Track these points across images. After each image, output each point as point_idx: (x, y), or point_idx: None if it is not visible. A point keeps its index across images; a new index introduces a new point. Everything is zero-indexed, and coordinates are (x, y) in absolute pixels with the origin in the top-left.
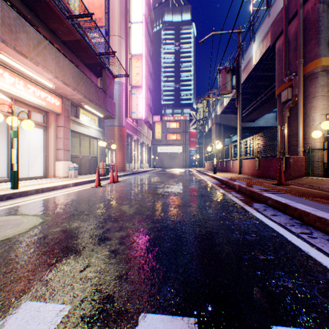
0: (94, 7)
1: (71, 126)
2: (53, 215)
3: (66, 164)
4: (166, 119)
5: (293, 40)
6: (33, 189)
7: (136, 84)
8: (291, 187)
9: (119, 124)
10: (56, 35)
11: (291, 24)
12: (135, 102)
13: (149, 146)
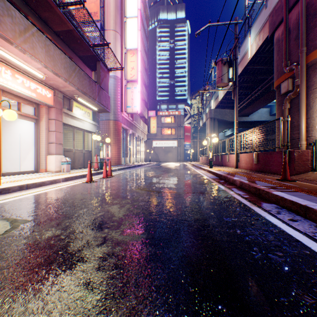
0: (89, 2)
1: (63, 119)
2: (27, 219)
3: (58, 158)
4: (161, 114)
5: (294, 28)
6: (16, 185)
7: (132, 78)
8: (298, 183)
9: (114, 118)
10: (48, 25)
11: (291, 12)
12: (131, 96)
13: (144, 141)
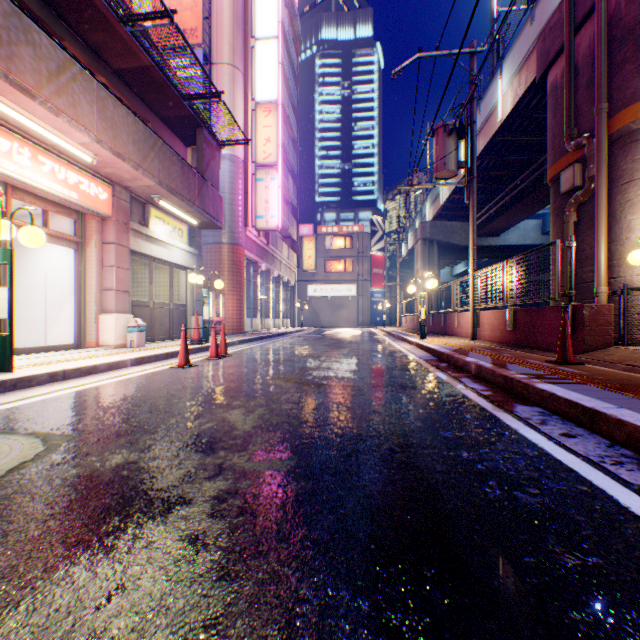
0: (181, 8)
1: (131, 242)
2: (73, 435)
3: (121, 319)
4: (324, 231)
5: (585, 65)
6: (43, 373)
7: (266, 161)
8: (589, 368)
9: (230, 240)
10: (101, 57)
11: (580, 34)
12: (264, 196)
13: (291, 285)
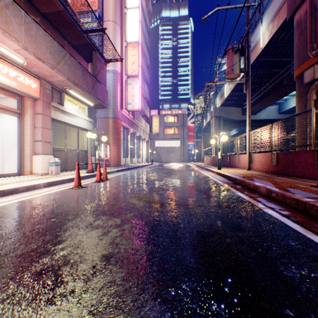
0: None
1: (52, 113)
2: None
3: (46, 158)
4: (163, 113)
5: None
6: None
7: (132, 73)
8: None
9: (113, 116)
10: (33, 4)
11: None
12: (131, 93)
13: (146, 140)
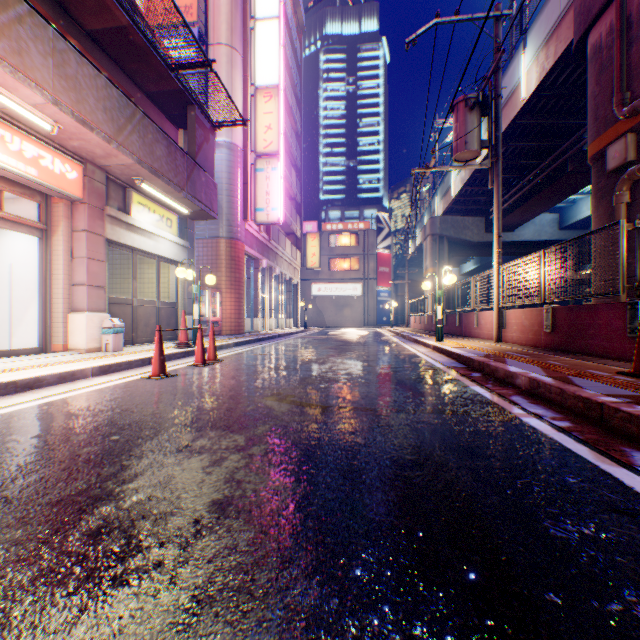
0: None
1: (107, 230)
2: None
3: (95, 319)
4: (329, 228)
5: None
6: None
7: (267, 149)
8: None
9: (228, 234)
10: (71, 14)
11: None
12: (265, 188)
13: (294, 283)
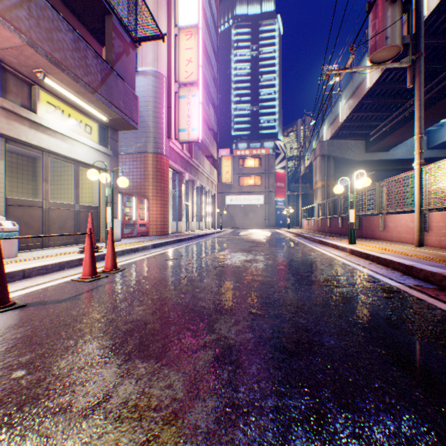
0: None
1: (1, 124)
2: None
3: None
4: (238, 154)
5: None
6: None
7: (188, 79)
8: None
9: (154, 150)
10: None
11: None
12: (186, 112)
13: (212, 194)
